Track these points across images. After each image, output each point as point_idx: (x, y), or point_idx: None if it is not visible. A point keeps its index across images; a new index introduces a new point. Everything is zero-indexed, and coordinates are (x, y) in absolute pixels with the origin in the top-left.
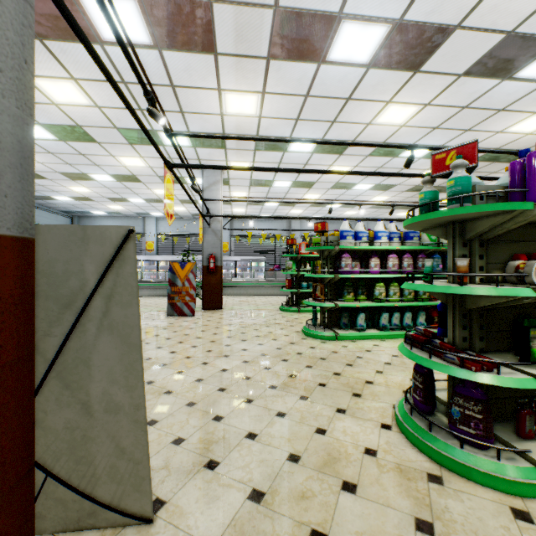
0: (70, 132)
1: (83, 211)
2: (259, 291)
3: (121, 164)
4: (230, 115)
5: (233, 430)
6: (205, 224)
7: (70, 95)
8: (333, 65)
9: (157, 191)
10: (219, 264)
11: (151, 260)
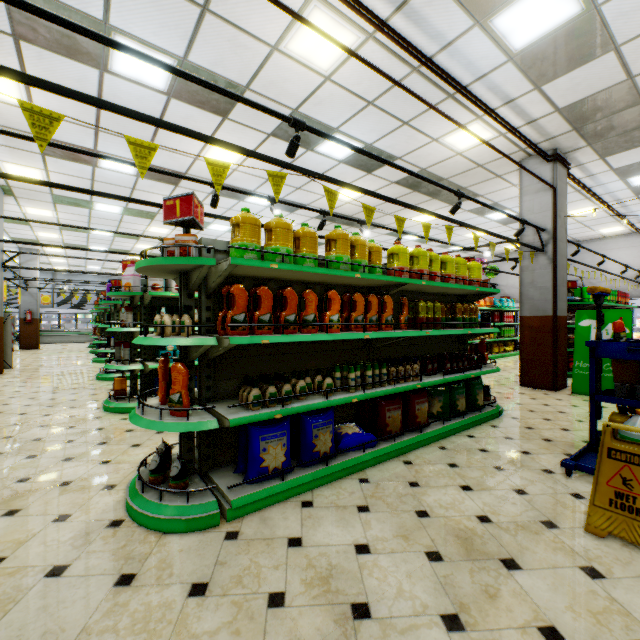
0: None
1: None
2: (81, 339)
3: None
4: (42, 236)
5: (36, 364)
6: (23, 289)
7: None
8: (96, 234)
9: None
10: (36, 317)
11: None
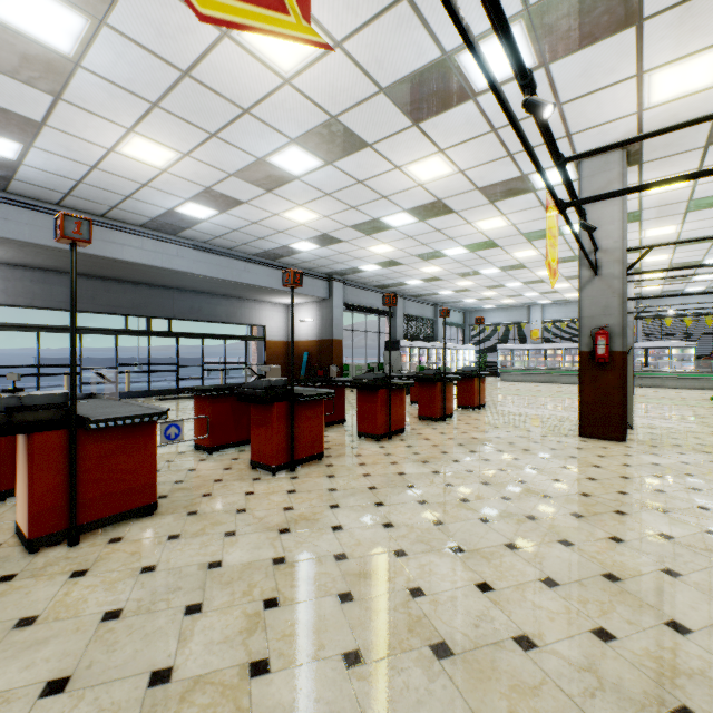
0: (512, 267)
1: (476, 307)
2: (682, 384)
3: (535, 275)
4: (648, 237)
5: (659, 426)
6: None
7: (527, 254)
8: None
9: (555, 286)
10: None
11: (537, 348)
